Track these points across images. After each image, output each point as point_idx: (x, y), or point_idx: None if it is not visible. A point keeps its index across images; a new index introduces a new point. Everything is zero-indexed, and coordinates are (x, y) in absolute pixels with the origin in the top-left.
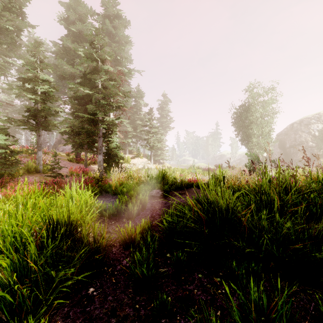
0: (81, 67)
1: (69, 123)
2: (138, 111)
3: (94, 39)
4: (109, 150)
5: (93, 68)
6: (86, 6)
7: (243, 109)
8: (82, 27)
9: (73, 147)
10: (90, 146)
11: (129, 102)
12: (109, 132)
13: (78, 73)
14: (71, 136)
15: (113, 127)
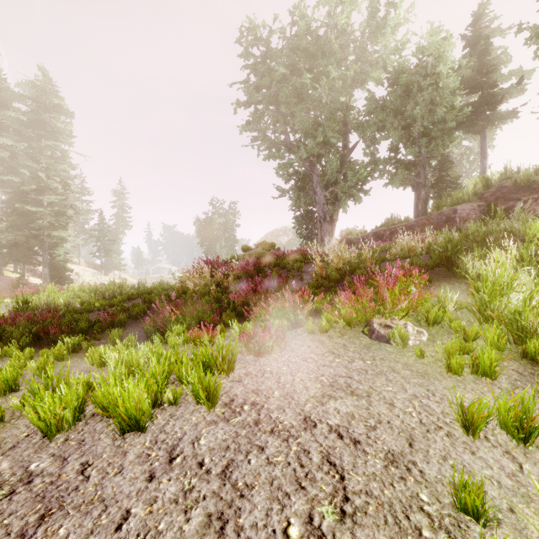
0: (28, 187)
1: (13, 238)
2: (81, 206)
3: (39, 156)
4: (54, 262)
5: (39, 185)
6: (15, 95)
7: (208, 221)
8: (9, 120)
9: (4, 259)
10: (29, 258)
11: (71, 200)
12: (54, 245)
13: (1, 169)
14: (2, 246)
15: (61, 242)
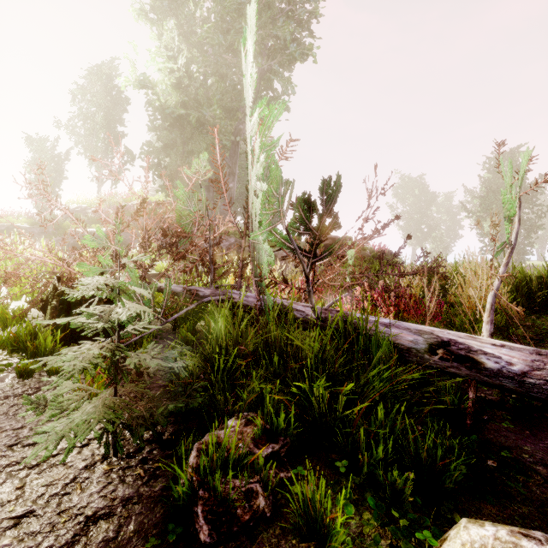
0: None
1: None
2: None
3: None
4: None
5: None
6: None
7: None
8: None
9: None
10: None
11: None
12: None
13: None
14: None
15: None
